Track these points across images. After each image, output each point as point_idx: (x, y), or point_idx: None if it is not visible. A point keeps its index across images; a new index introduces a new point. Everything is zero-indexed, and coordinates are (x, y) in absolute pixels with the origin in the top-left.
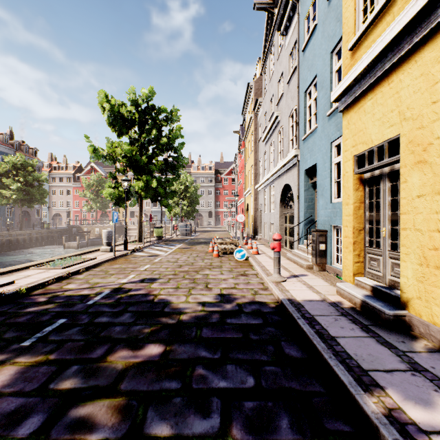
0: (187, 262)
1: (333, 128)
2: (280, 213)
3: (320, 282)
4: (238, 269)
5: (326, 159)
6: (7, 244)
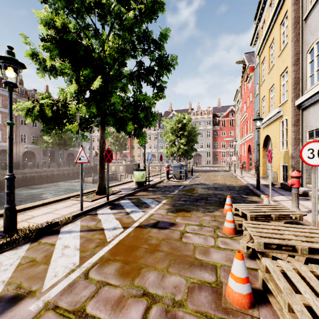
0: None
1: None
2: None
3: None
4: None
5: None
6: (45, 178)
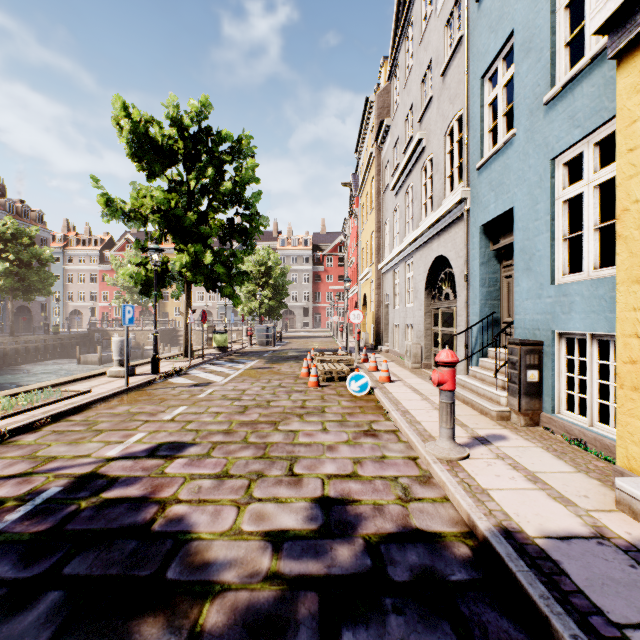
0: (259, 399)
1: (562, 126)
2: (425, 308)
3: (547, 460)
4: (356, 416)
5: (539, 194)
6: None
